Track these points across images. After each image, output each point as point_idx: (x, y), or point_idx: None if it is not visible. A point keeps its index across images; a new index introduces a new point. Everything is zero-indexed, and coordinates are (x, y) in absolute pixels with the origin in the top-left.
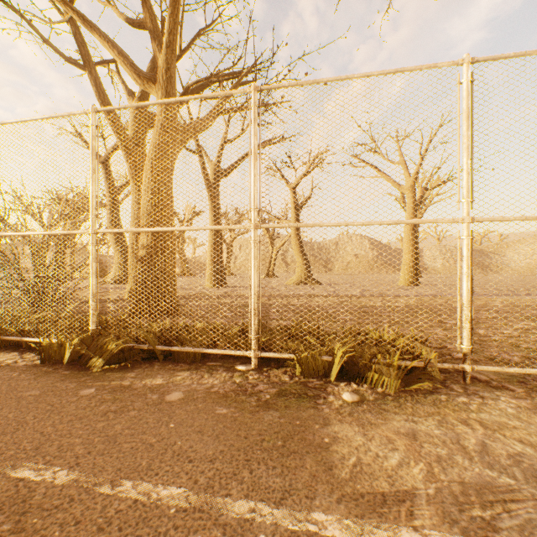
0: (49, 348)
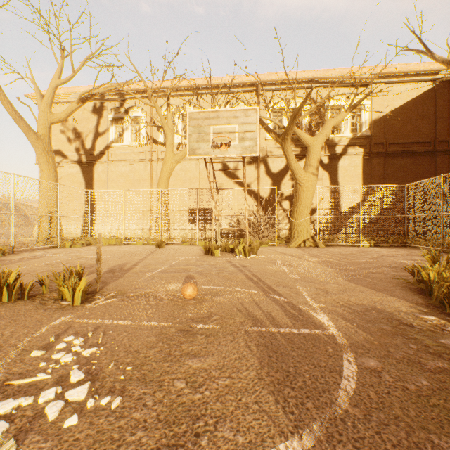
0: None
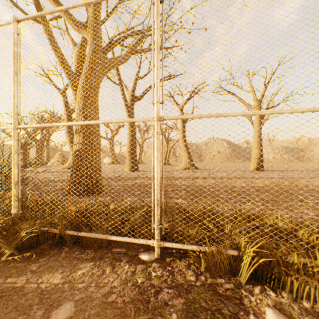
0: None
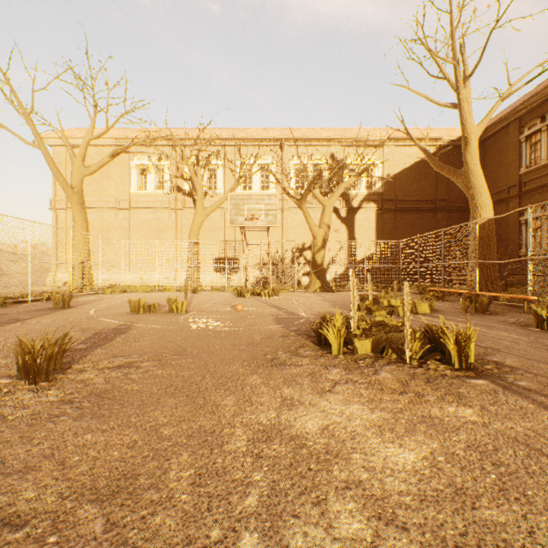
0: None
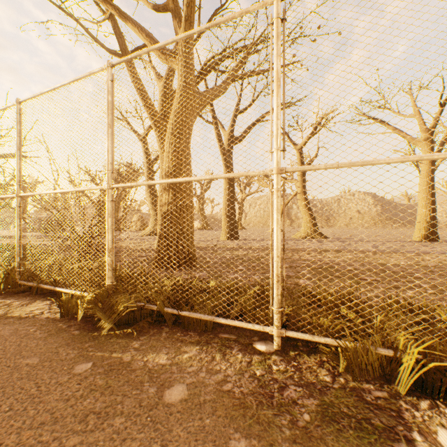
0: (68, 302)
